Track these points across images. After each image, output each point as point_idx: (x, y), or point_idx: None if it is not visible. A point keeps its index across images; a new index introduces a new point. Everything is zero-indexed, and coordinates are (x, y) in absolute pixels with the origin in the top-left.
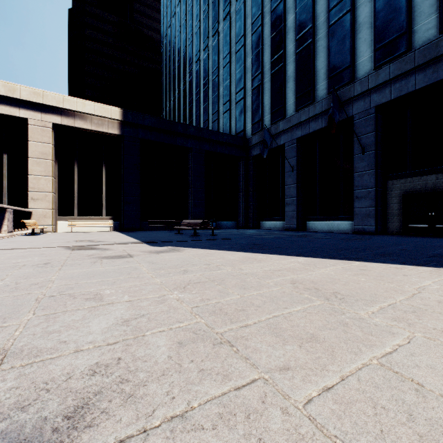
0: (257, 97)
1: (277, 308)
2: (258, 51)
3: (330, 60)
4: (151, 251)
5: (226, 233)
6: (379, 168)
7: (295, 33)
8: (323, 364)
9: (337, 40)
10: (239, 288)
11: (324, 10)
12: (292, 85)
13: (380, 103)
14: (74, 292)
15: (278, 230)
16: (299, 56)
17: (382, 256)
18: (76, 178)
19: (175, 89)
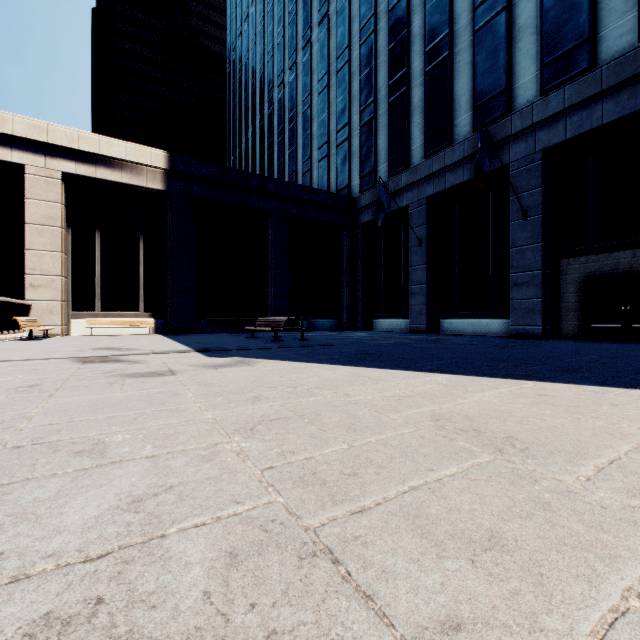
0: (368, 137)
1: (416, 470)
2: (370, 70)
3: (476, 82)
4: (206, 365)
5: (323, 337)
6: (548, 241)
7: (424, 43)
8: (530, 612)
9: (486, 52)
10: (345, 429)
11: (466, 8)
12: (419, 119)
13: (550, 145)
14: (59, 439)
15: (399, 333)
16: (430, 76)
17: (565, 372)
18: (99, 254)
19: (248, 127)
